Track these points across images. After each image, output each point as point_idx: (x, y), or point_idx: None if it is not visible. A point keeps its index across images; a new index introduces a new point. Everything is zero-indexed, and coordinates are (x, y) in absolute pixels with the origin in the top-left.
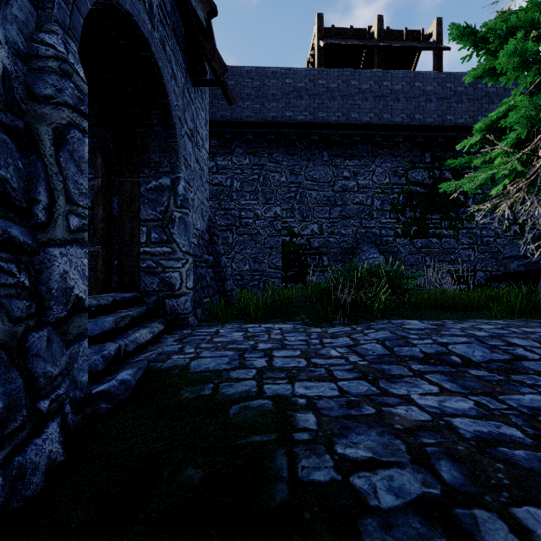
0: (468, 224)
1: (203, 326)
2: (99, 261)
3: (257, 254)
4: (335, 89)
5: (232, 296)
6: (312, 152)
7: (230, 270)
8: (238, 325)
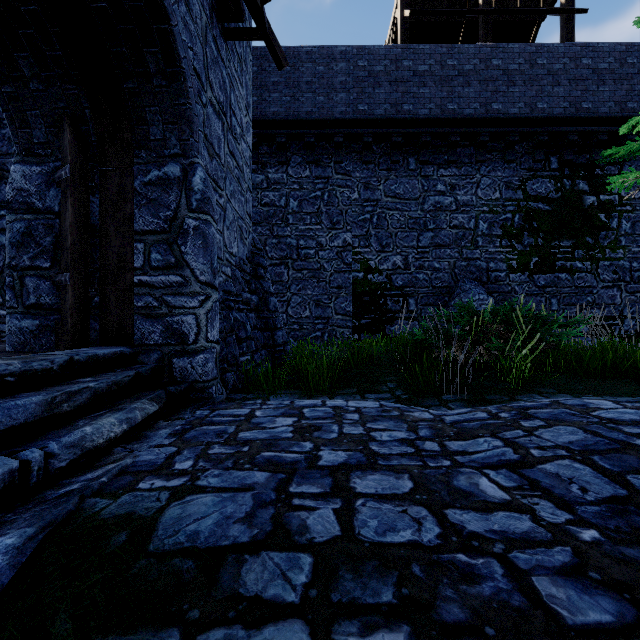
0: (612, 253)
1: (231, 402)
2: (67, 297)
3: (320, 296)
4: (425, 72)
5: (286, 352)
6: (394, 159)
7: (285, 316)
8: (288, 402)
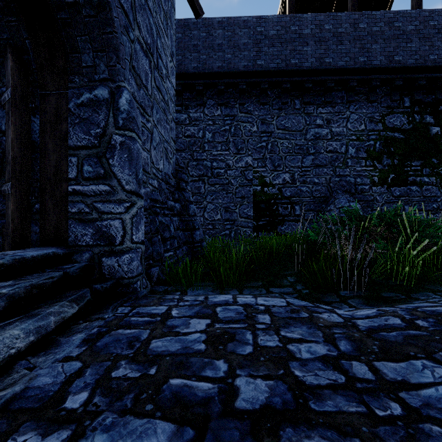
0: None
1: (152, 297)
2: (9, 204)
3: (228, 204)
4: (308, 34)
5: (202, 247)
6: (284, 100)
7: (202, 219)
8: (203, 298)
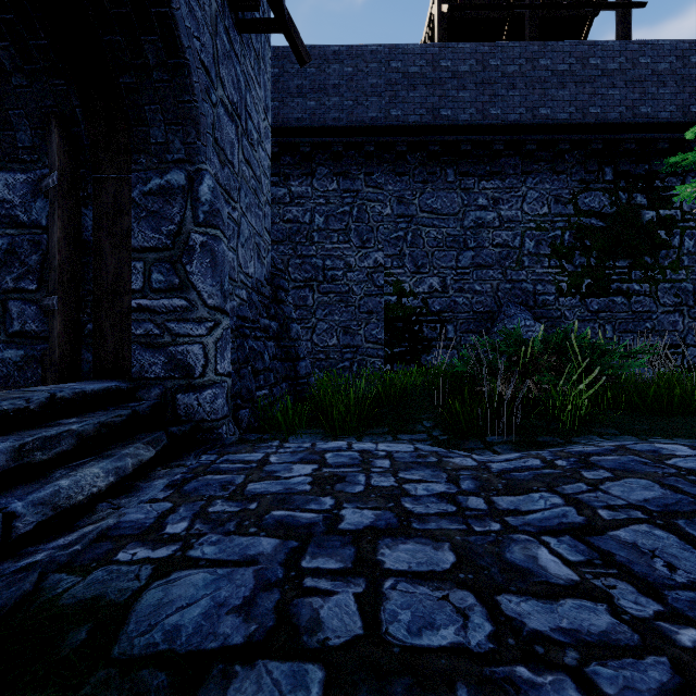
0: (673, 274)
1: (243, 445)
2: (55, 324)
3: (349, 322)
4: (465, 73)
5: (309, 384)
6: (430, 170)
7: (309, 345)
8: (309, 444)
